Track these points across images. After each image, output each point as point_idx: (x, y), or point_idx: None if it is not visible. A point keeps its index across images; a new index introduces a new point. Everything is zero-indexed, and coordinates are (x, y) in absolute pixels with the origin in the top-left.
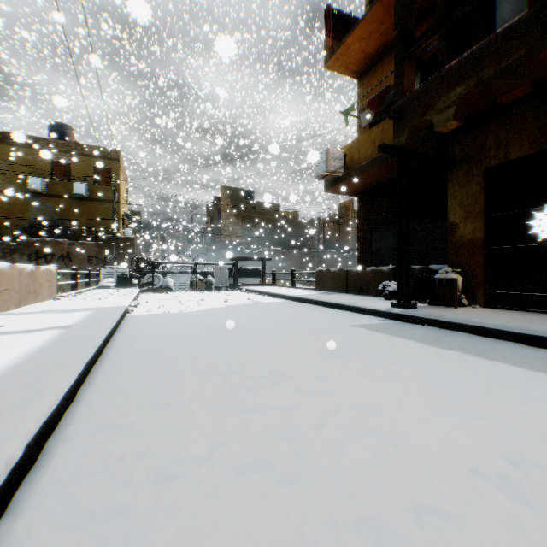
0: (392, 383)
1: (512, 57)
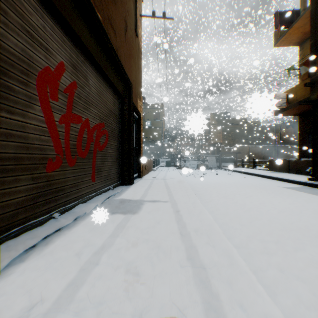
0: (281, 200)
1: None
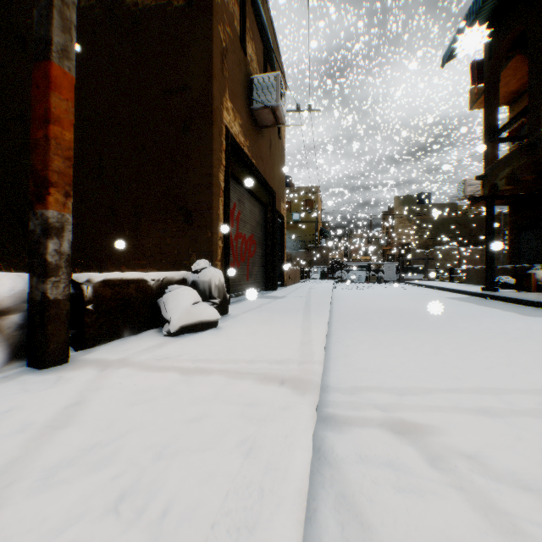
0: (416, 302)
1: (521, 160)
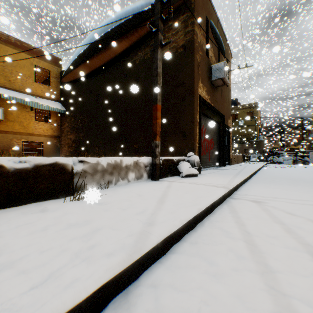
0: None
1: None
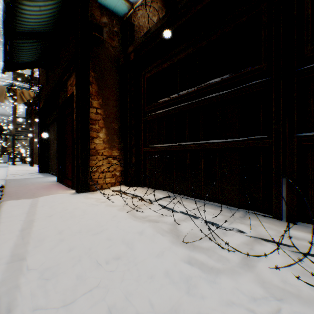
0: None
1: None
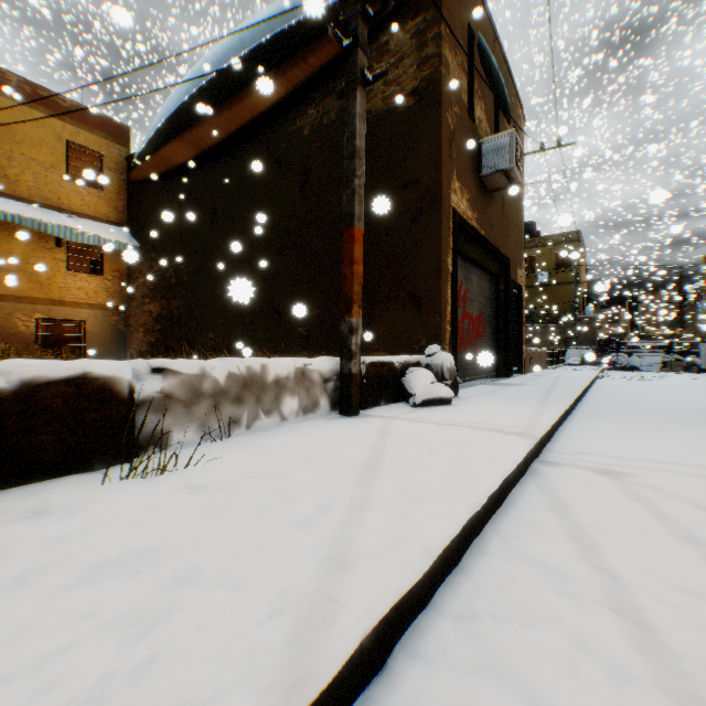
0: None
1: None
